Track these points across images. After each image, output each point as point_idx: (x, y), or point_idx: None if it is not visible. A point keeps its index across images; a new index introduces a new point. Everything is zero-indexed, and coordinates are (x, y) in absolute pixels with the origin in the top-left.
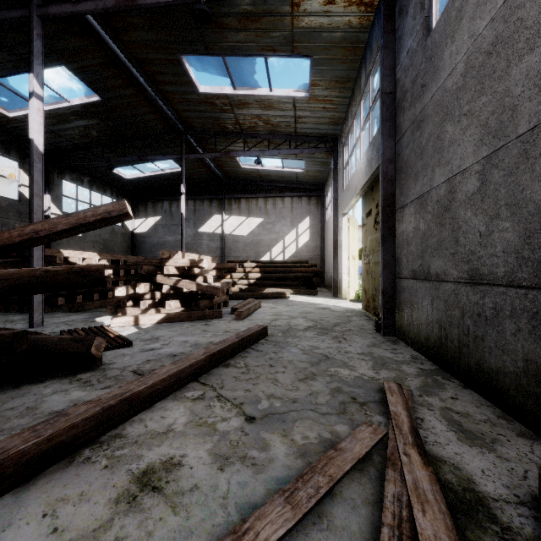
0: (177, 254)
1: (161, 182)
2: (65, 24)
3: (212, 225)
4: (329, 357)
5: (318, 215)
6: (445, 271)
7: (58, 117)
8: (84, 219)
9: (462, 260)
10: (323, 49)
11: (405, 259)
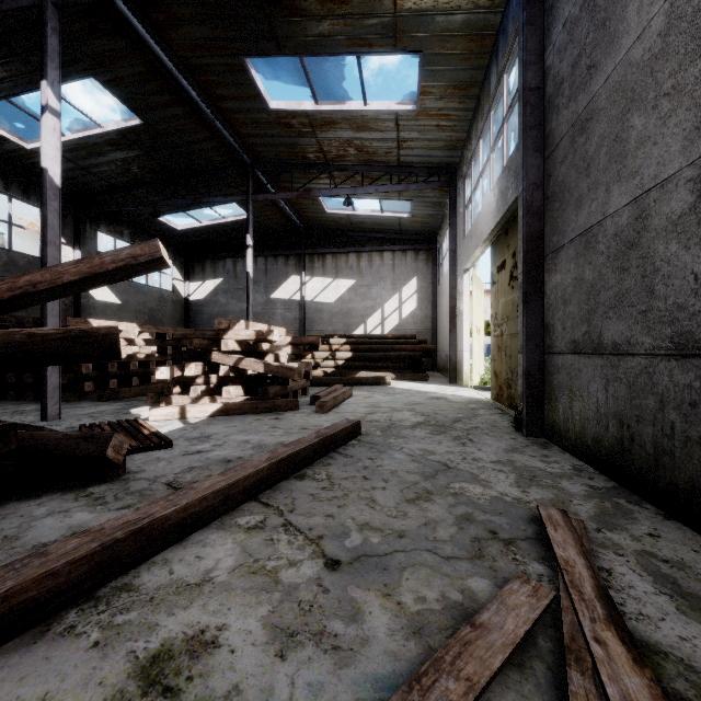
0: (239, 323)
1: (223, 233)
2: (93, 20)
3: (288, 289)
4: (450, 466)
5: (428, 275)
6: (630, 339)
7: (89, 149)
8: (100, 266)
9: (661, 321)
10: (437, 40)
11: (560, 325)
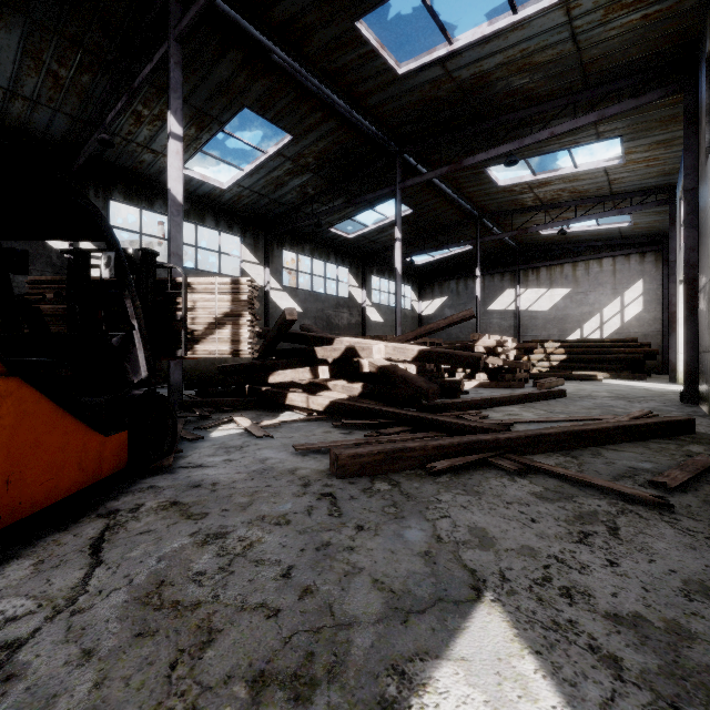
0: (485, 336)
1: (449, 262)
2: (402, 176)
3: (504, 301)
4: (613, 406)
5: (657, 277)
6: (709, 345)
7: (379, 231)
8: (452, 320)
9: None
10: (634, 128)
11: (700, 335)
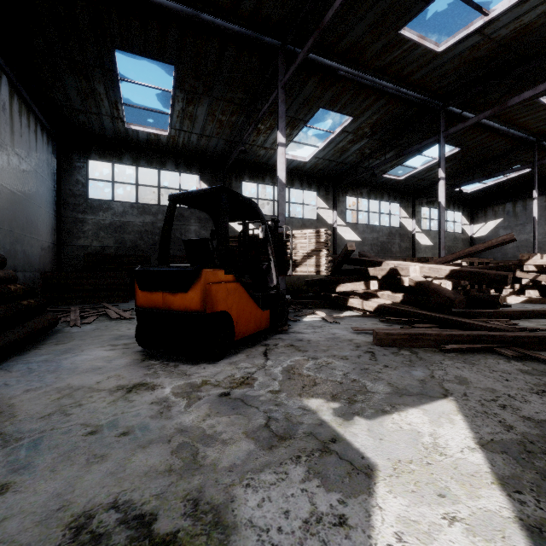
0: (536, 255)
1: (503, 186)
2: (447, 124)
3: None
4: None
5: None
6: None
7: (427, 170)
8: (491, 244)
9: None
10: None
11: None
